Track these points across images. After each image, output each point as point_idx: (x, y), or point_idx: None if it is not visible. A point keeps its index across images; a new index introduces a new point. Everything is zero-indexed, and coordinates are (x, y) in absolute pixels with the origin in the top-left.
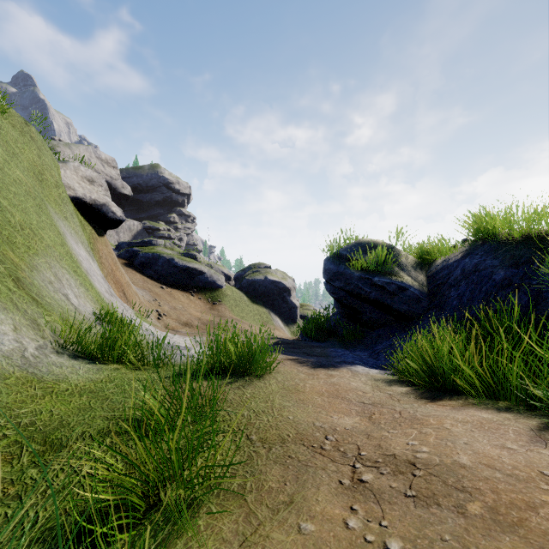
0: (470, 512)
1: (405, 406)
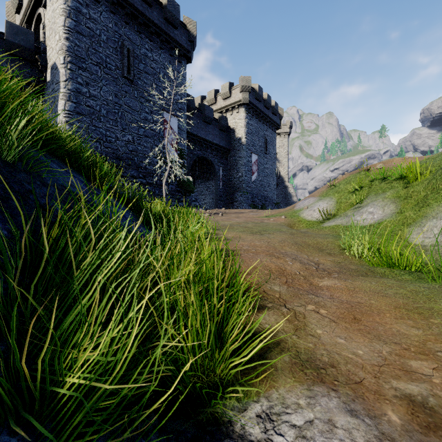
0: (284, 251)
1: (278, 288)
